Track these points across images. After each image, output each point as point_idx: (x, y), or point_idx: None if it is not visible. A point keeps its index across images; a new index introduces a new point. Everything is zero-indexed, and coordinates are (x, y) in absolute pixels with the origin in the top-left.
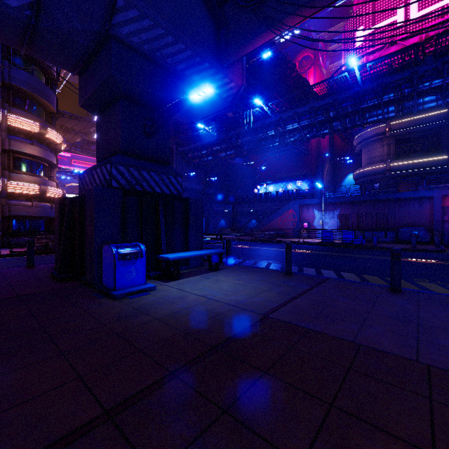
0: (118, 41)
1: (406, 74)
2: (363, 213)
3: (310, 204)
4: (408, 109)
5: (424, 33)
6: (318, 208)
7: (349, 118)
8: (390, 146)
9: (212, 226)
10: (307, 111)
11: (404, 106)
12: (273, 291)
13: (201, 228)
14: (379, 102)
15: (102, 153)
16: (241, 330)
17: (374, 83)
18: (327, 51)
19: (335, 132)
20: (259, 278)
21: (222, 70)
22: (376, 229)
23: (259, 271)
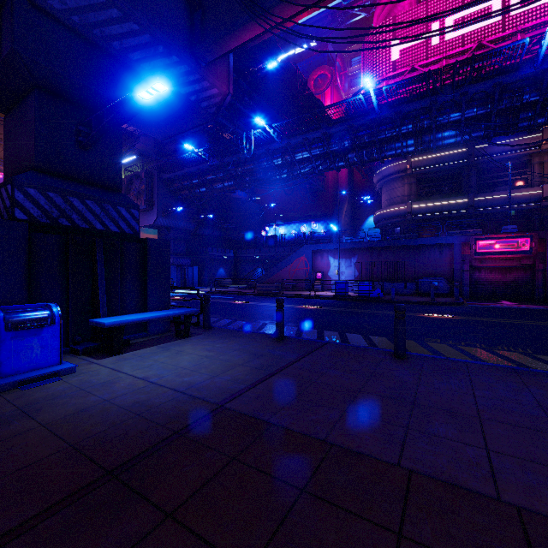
0: (27, 2)
1: (425, 103)
2: (382, 261)
3: (325, 250)
4: (427, 144)
5: (426, 38)
6: (334, 255)
7: (366, 150)
8: (411, 186)
9: (207, 277)
10: (319, 137)
11: (423, 140)
12: (249, 365)
13: (167, 280)
14: (397, 133)
15: (10, 169)
16: (171, 435)
17: (392, 110)
18: (318, 51)
19: (351, 165)
20: (238, 347)
21: (199, 69)
22: (396, 279)
23: (244, 337)
